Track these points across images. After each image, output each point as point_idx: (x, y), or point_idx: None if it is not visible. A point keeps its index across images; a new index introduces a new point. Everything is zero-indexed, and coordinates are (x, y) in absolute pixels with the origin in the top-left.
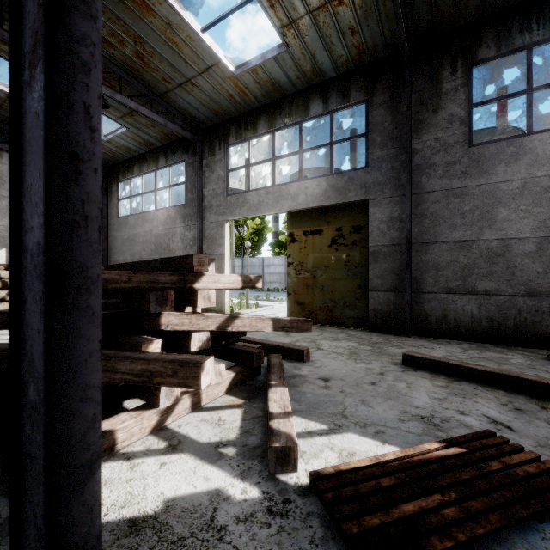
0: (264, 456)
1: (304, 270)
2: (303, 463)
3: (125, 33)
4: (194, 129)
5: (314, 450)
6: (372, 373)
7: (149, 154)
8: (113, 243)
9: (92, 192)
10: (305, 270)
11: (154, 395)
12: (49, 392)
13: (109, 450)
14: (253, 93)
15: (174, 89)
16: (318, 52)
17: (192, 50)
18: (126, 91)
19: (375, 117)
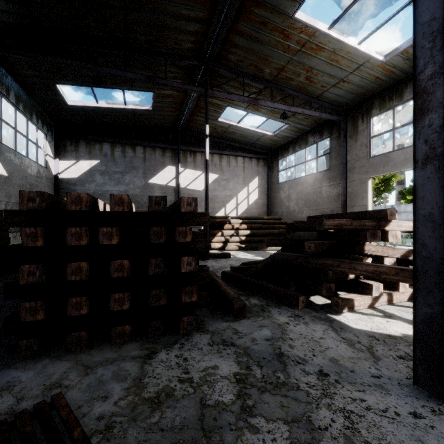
0: None
1: None
2: None
3: (302, 69)
4: (339, 112)
5: None
6: None
7: (300, 137)
8: (274, 201)
9: None
10: None
11: (367, 288)
12: None
13: (351, 308)
14: (400, 68)
15: (328, 90)
16: None
17: (348, 60)
18: (294, 102)
19: None
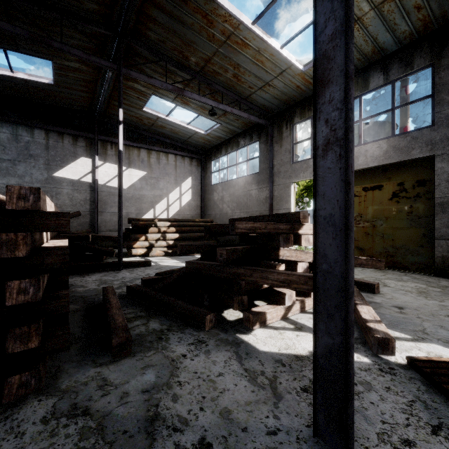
0: (364, 344)
1: (363, 220)
2: (397, 353)
3: (229, 64)
4: (267, 116)
5: (404, 348)
6: (447, 309)
7: (232, 139)
8: (207, 203)
9: (352, 195)
10: (364, 220)
11: (280, 297)
12: (345, 264)
13: (263, 323)
14: None
15: (256, 92)
16: (380, 35)
17: (272, 63)
18: (223, 100)
19: (442, 78)
